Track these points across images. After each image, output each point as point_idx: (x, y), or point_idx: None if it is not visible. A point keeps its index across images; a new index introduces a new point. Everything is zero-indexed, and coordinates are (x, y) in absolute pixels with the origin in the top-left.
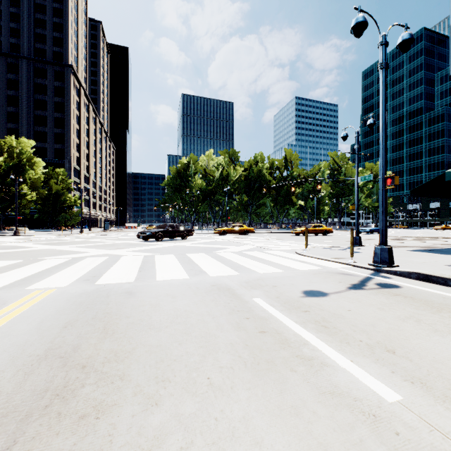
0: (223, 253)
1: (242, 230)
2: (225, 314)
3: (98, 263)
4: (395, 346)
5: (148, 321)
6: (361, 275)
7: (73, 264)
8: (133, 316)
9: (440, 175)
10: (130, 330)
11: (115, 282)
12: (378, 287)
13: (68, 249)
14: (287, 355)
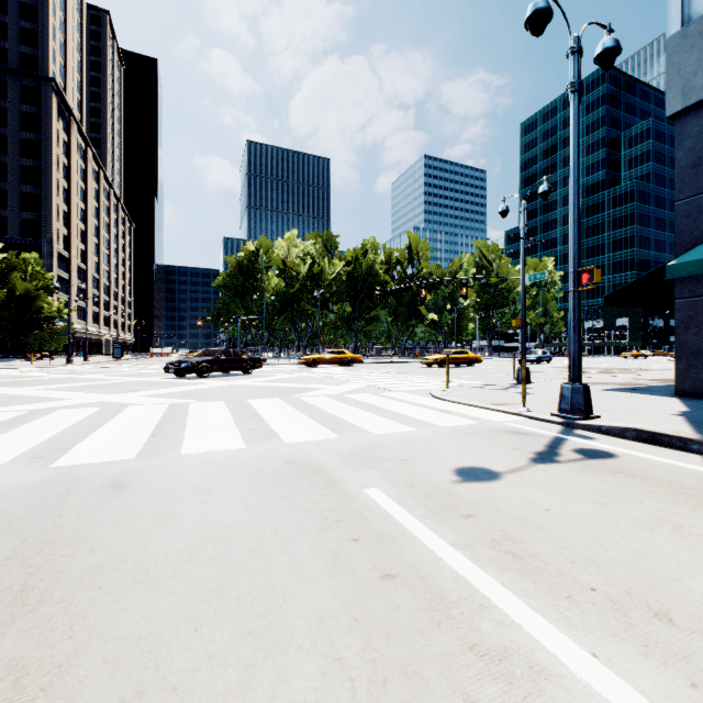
0: (312, 397)
1: (344, 359)
2: (309, 531)
3: (76, 420)
4: (665, 600)
5: (136, 560)
6: (546, 435)
7: (25, 423)
8: (106, 547)
9: (649, 273)
10: (86, 589)
11: (96, 462)
12: (581, 456)
13: (29, 394)
14: (450, 647)
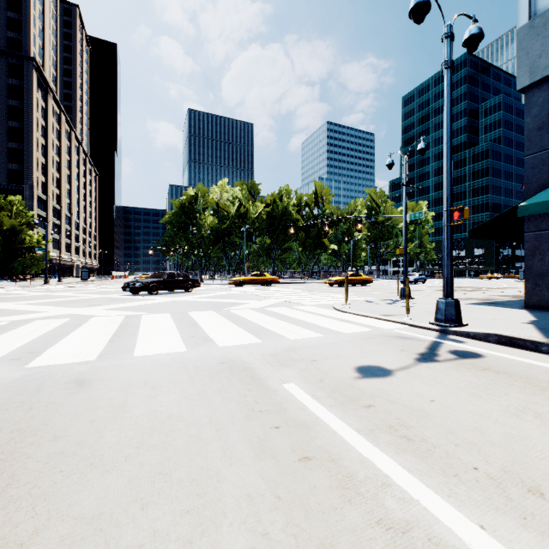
0: (239, 310)
1: (264, 280)
2: (238, 420)
3: (49, 328)
4: (536, 477)
5: (93, 447)
6: (426, 339)
7: (7, 332)
8: (68, 436)
9: (503, 213)
10: (49, 472)
11: (63, 363)
12: (455, 356)
13: (12, 308)
14: (360, 521)
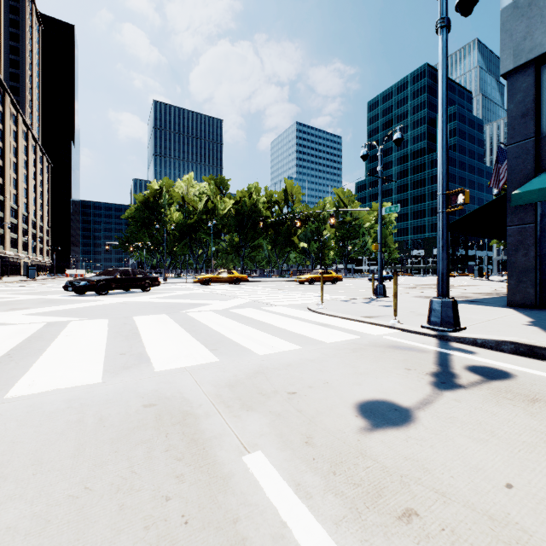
0: (199, 313)
1: (232, 278)
2: None
3: None
4: None
5: None
6: (428, 350)
7: None
8: None
9: (482, 206)
10: None
11: None
12: (479, 377)
13: None
14: None
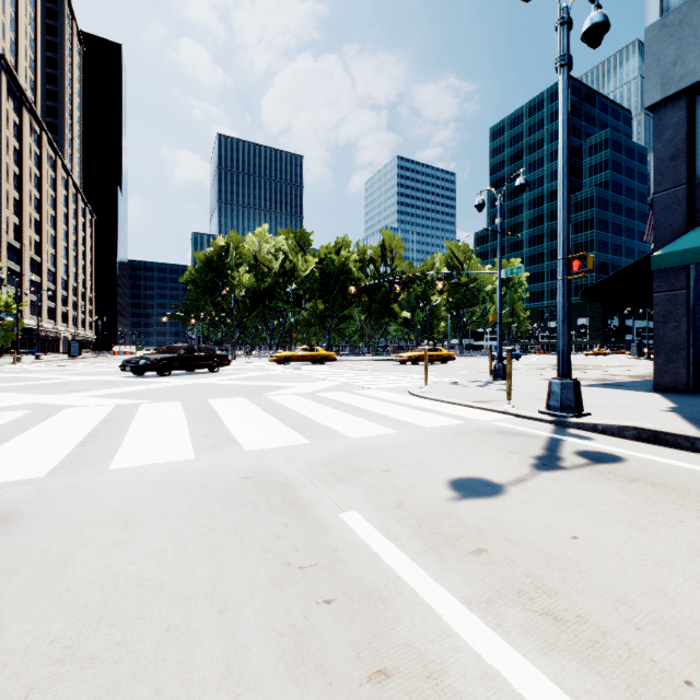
0: (281, 396)
1: (317, 357)
2: (261, 589)
3: None
4: None
5: None
6: (540, 435)
7: None
8: None
9: (625, 268)
10: None
11: None
12: (586, 461)
13: None
14: None
